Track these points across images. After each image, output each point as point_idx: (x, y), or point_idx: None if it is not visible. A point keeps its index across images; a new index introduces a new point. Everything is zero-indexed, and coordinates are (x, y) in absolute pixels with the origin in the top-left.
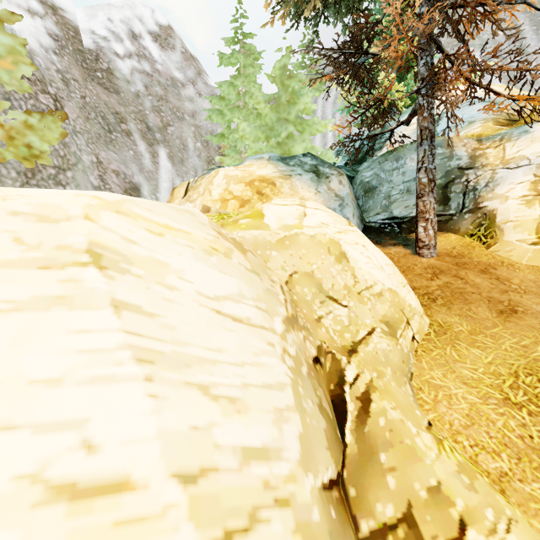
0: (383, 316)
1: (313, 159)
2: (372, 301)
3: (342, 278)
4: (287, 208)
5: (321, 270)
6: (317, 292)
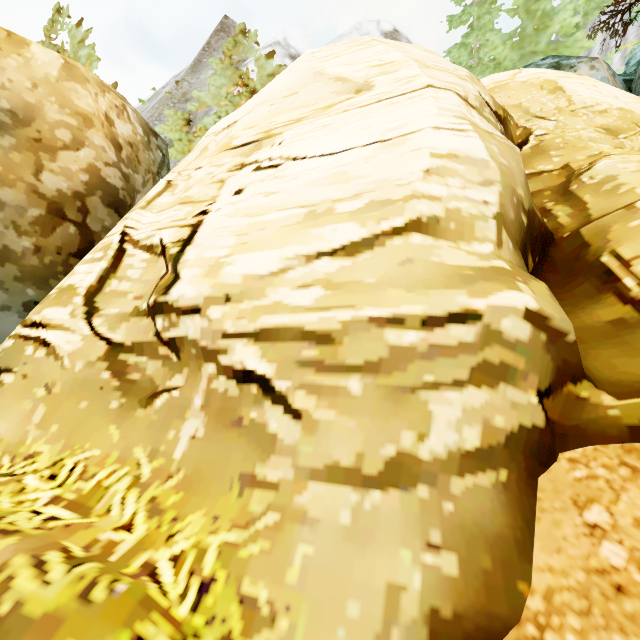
0: (602, 125)
1: (554, 59)
2: (589, 116)
3: (553, 104)
4: (501, 74)
5: (529, 101)
6: (523, 115)
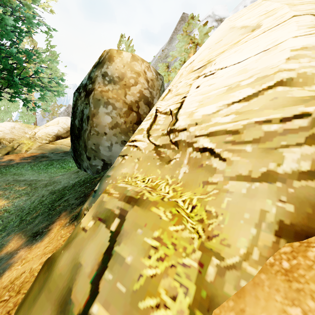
0: None
1: None
2: None
3: None
4: None
5: None
6: None
